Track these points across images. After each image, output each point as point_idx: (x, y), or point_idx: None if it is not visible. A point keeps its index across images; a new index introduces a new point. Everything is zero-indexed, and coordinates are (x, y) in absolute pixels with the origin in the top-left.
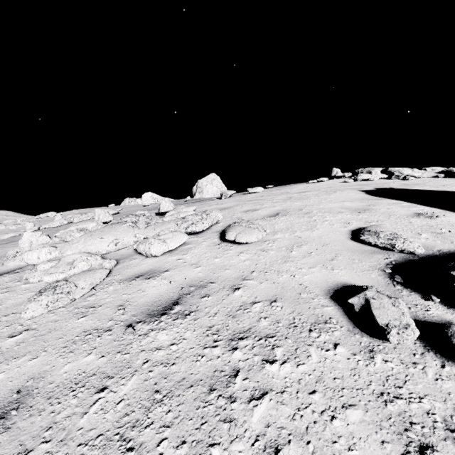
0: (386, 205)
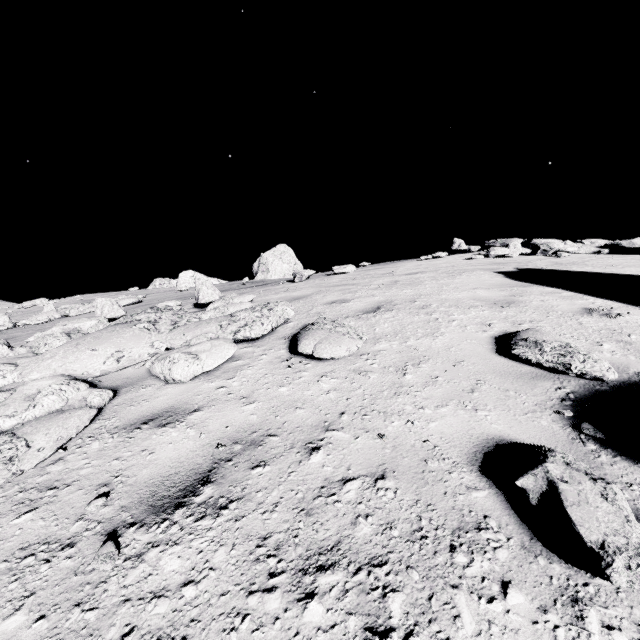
0: (539, 296)
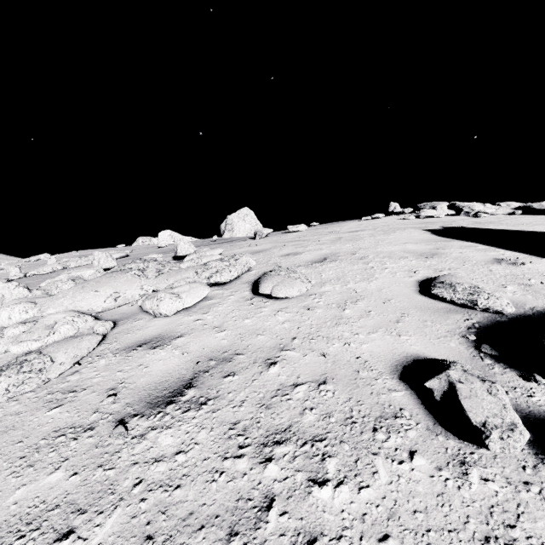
0: (458, 249)
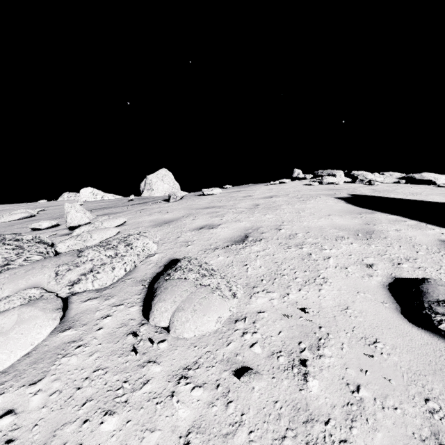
0: (389, 224)
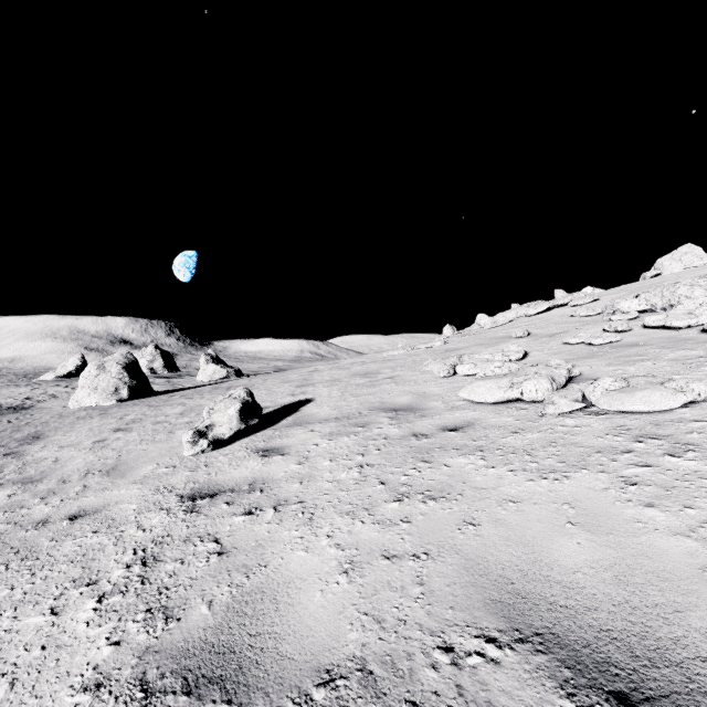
0: None
